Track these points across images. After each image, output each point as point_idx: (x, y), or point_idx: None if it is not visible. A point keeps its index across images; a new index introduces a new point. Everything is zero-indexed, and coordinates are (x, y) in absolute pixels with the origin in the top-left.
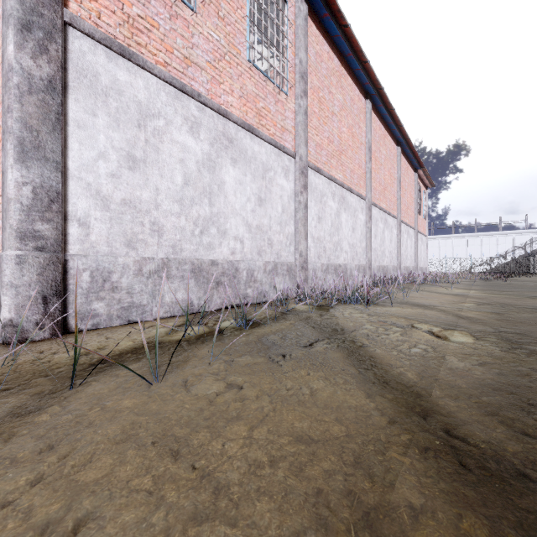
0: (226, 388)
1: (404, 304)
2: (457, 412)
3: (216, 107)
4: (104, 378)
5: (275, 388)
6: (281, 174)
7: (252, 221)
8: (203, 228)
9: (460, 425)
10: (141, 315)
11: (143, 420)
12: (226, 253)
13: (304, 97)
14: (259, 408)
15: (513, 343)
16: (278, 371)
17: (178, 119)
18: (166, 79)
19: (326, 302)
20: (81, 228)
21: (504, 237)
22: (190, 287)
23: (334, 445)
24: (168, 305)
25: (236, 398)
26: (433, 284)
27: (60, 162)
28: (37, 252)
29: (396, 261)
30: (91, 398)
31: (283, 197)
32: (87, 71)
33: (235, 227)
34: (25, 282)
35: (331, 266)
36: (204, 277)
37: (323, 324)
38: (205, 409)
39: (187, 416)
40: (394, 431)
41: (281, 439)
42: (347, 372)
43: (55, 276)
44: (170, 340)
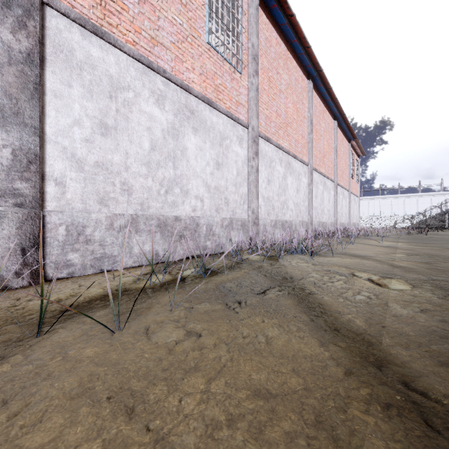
0: (185, 335)
1: (343, 255)
2: (411, 362)
3: (179, 83)
4: (71, 325)
5: (232, 336)
6: (236, 142)
7: (210, 183)
8: (168, 188)
9: (417, 377)
10: (112, 265)
11: (101, 372)
12: (188, 210)
13: (256, 76)
14: (217, 358)
15: (448, 291)
16: (235, 318)
17: (145, 92)
18: (135, 56)
19: (275, 253)
20: (58, 187)
21: (423, 197)
22: (156, 240)
23: (293, 401)
24: (136, 256)
25: (194, 347)
26: (365, 238)
27: (38, 127)
28: (16, 208)
29: (333, 218)
30: (55, 347)
31: (237, 162)
32: (63, 47)
33: (196, 188)
34: (5, 235)
35: (279, 222)
36: (168, 231)
37: (274, 272)
38: (163, 359)
39: (145, 367)
40: (352, 384)
41: (239, 393)
42: (299, 319)
43: (33, 230)
44: (137, 287)
